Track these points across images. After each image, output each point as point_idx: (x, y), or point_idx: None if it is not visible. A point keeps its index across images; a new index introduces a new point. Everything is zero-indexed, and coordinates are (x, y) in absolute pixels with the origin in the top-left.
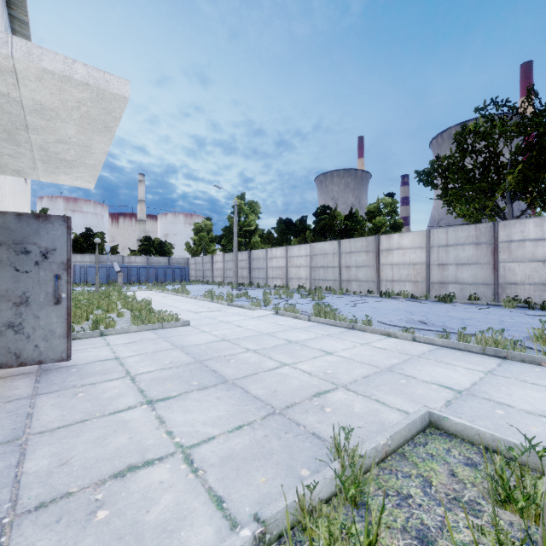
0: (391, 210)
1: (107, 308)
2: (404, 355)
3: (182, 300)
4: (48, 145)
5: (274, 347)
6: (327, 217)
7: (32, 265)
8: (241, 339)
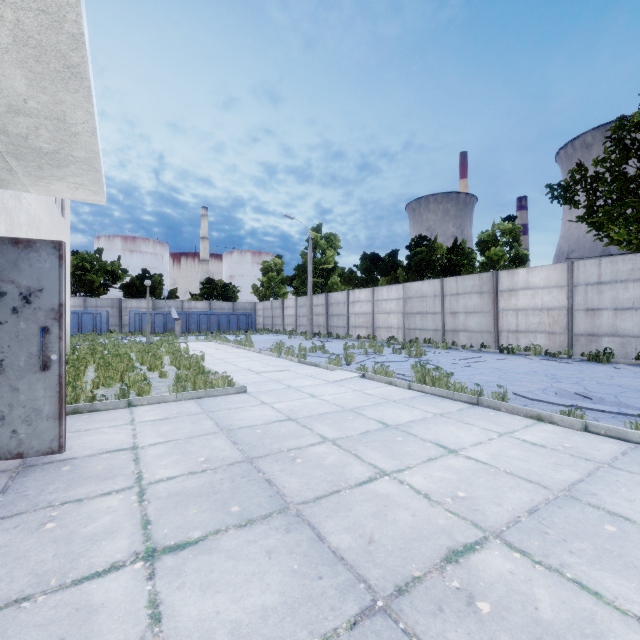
0: (511, 238)
1: (149, 365)
2: (583, 461)
3: (243, 355)
4: (2, 120)
5: (362, 435)
6: (424, 250)
7: (8, 313)
8: (314, 419)
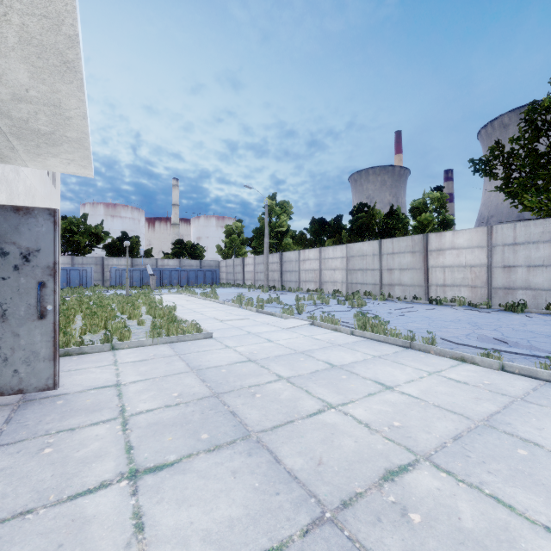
0: (439, 205)
1: (129, 314)
2: (500, 395)
3: (209, 305)
4: (6, 106)
5: (312, 374)
6: (364, 215)
7: (11, 270)
8: (271, 360)
